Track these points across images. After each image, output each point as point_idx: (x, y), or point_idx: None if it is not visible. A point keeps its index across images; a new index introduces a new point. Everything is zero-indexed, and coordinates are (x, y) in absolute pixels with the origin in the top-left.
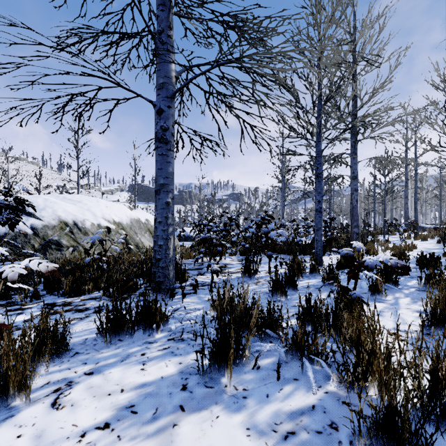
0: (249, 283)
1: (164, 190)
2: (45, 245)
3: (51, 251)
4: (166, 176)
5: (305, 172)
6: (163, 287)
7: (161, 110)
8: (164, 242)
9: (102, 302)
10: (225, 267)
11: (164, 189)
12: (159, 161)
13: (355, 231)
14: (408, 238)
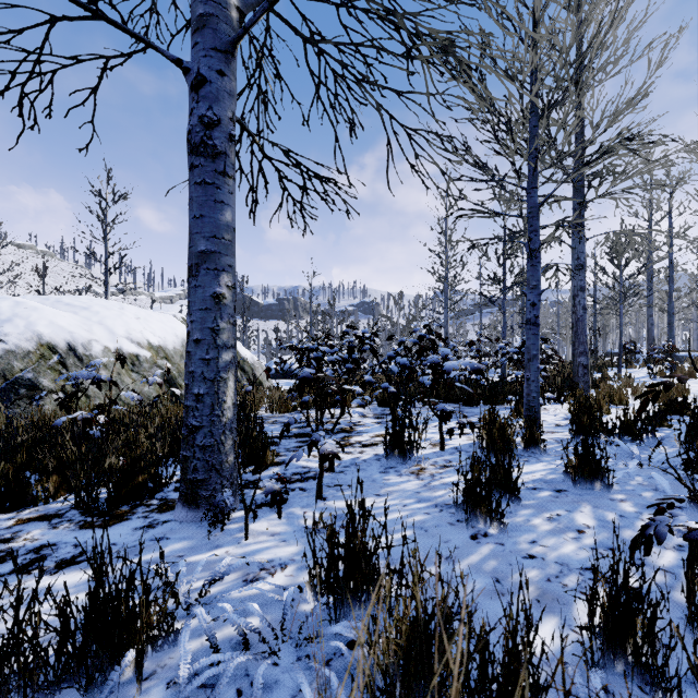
0: (401, 472)
1: (208, 267)
2: (7, 389)
3: (17, 401)
4: (215, 235)
5: (481, 266)
6: (205, 493)
7: (201, 80)
8: (209, 387)
9: (59, 529)
10: (351, 431)
11: (208, 265)
12: (197, 199)
13: (582, 362)
14: (660, 374)
